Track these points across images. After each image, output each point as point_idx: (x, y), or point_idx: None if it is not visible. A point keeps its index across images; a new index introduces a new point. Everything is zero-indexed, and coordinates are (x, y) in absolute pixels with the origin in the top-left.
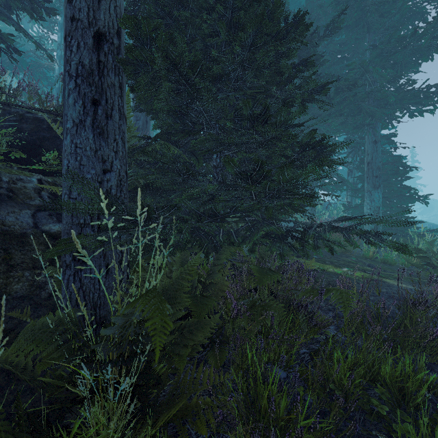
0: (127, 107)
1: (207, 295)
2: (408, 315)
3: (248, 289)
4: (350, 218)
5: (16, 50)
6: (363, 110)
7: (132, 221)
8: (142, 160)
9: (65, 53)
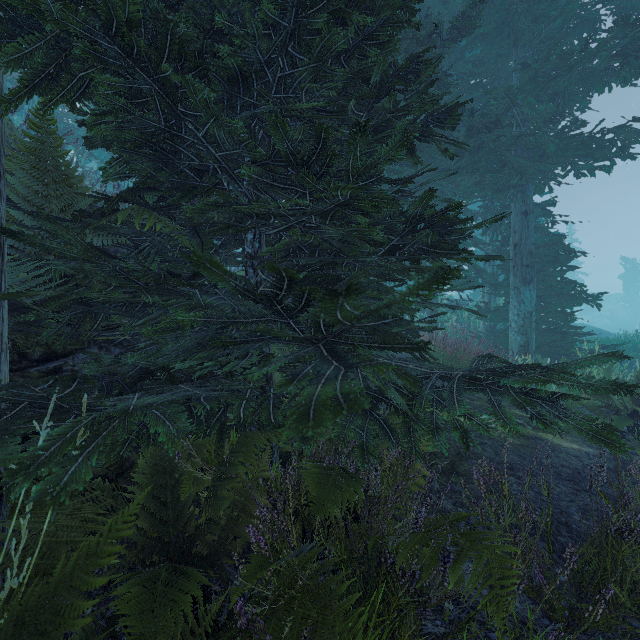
0: (52, 134)
1: (217, 522)
2: (608, 553)
3: (305, 497)
4: (502, 371)
5: None
6: (509, 164)
7: None
8: (105, 241)
9: None
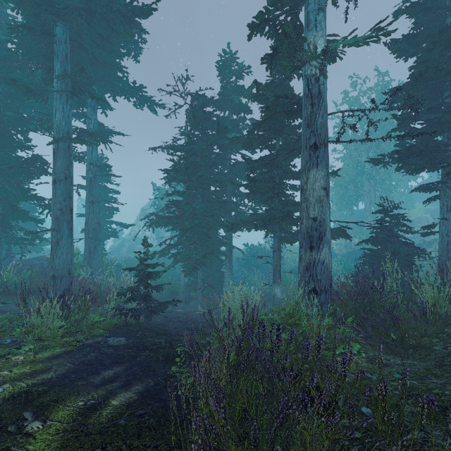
0: None
1: None
2: None
3: None
4: None
5: None
6: None
7: None
8: None
9: None
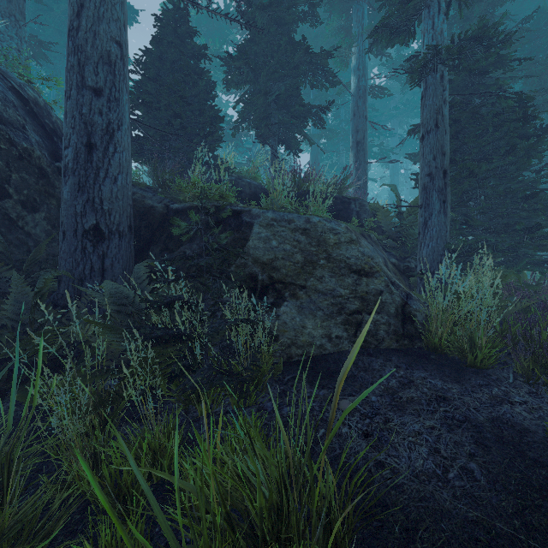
0: None
1: None
2: None
3: None
4: None
5: (299, 150)
6: None
7: (463, 253)
8: None
9: (429, 182)
